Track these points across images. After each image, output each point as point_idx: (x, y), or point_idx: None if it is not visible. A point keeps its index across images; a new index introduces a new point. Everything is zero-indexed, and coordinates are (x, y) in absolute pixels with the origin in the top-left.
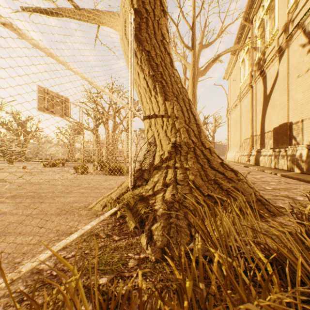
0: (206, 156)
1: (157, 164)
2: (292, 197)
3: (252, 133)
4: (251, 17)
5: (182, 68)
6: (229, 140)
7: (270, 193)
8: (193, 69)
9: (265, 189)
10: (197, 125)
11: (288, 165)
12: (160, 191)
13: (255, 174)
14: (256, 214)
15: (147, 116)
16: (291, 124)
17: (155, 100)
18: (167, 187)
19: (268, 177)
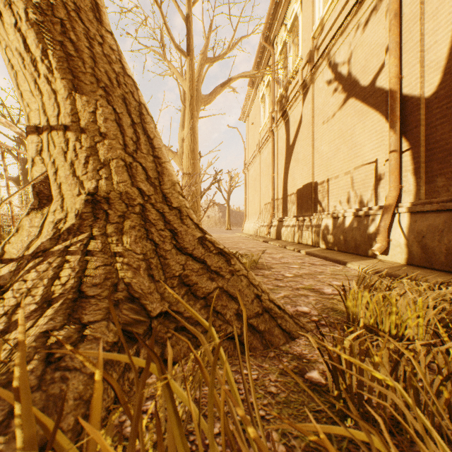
0: (170, 225)
1: (43, 244)
2: (318, 289)
3: (273, 196)
4: (272, 37)
5: (179, 89)
6: (247, 205)
7: (290, 285)
8: (191, 88)
9: (284, 277)
10: (157, 159)
11: (313, 238)
12: (26, 320)
13: (275, 252)
14: (262, 341)
15: (34, 128)
16: (316, 184)
17: (48, 87)
18: (49, 307)
19: (290, 256)
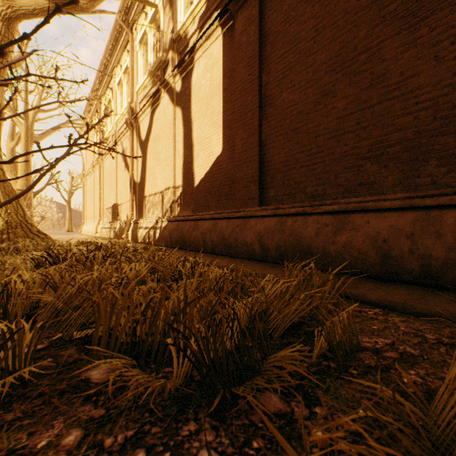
0: (29, 228)
1: None
2: None
3: (101, 207)
4: (100, 96)
5: None
6: (85, 210)
7: None
8: (27, 137)
9: None
10: (24, 211)
11: (114, 235)
12: None
13: None
14: None
15: None
16: (118, 205)
17: None
18: (4, 242)
19: None
